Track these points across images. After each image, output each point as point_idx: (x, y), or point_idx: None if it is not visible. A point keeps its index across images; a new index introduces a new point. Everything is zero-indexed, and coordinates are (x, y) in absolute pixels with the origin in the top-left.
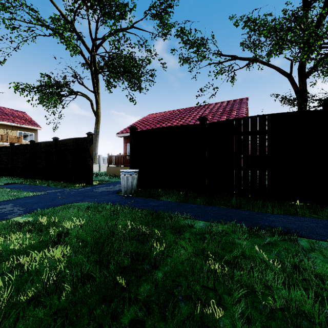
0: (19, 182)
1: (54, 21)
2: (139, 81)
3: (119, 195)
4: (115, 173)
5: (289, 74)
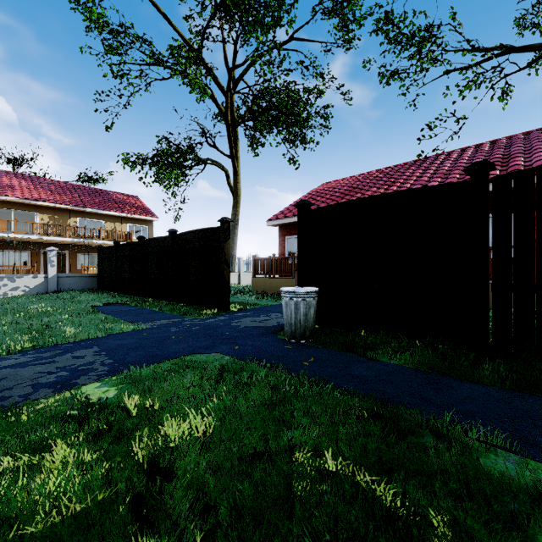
0: (123, 302)
1: (174, 51)
2: (304, 126)
3: (279, 339)
4: (265, 289)
5: None
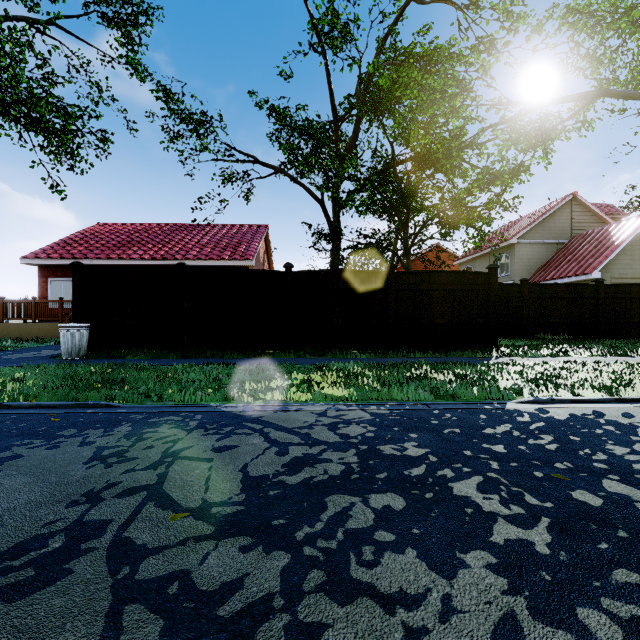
0: None
1: None
2: (74, 155)
3: (57, 359)
4: (21, 335)
5: (321, 201)
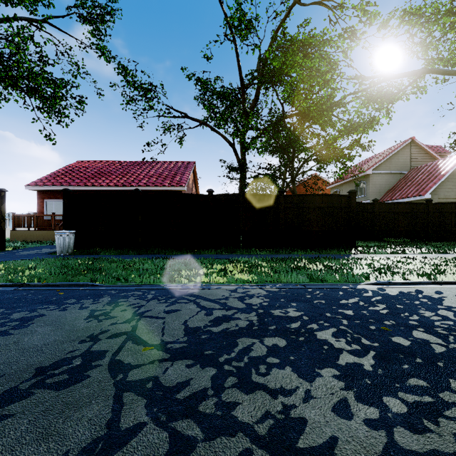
0: None
1: None
2: (61, 114)
3: (54, 255)
4: (26, 239)
5: (232, 144)
